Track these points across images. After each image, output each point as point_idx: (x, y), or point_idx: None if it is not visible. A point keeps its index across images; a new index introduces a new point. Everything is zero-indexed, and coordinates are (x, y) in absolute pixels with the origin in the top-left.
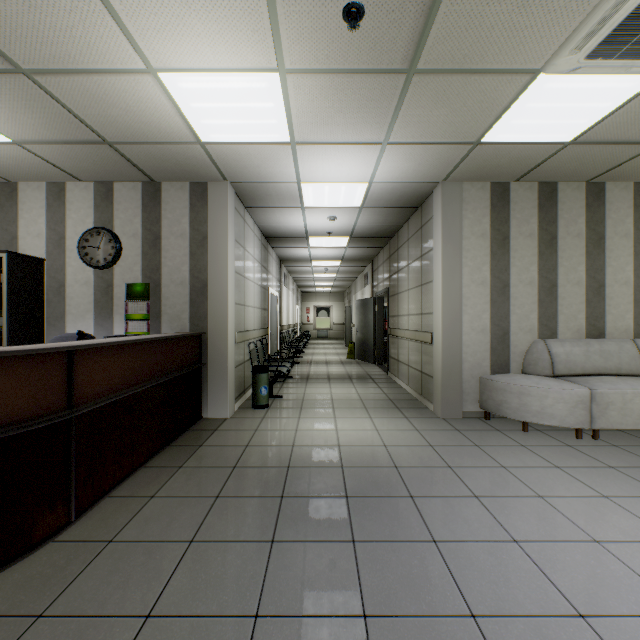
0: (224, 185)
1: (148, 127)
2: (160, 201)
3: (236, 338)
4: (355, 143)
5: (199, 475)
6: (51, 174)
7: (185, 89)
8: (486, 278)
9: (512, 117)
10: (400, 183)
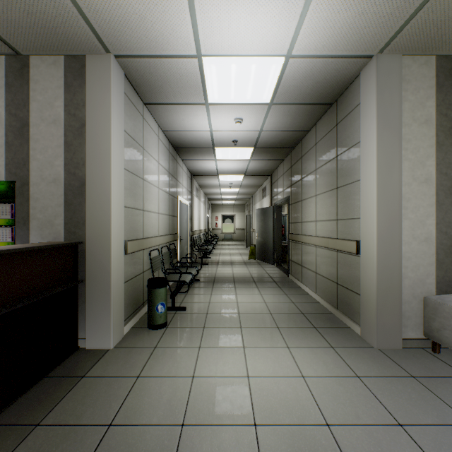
0: (106, 59)
1: None
2: (28, 79)
3: (126, 248)
4: None
5: None
6: None
7: None
8: (431, 174)
9: None
10: (324, 58)
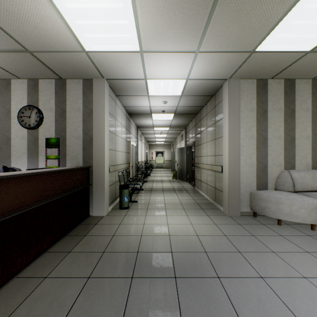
0: (102, 81)
1: (51, 39)
2: (65, 90)
3: (110, 169)
4: (179, 52)
5: (80, 259)
6: (1, 74)
7: (69, 9)
8: (254, 134)
9: (278, 32)
10: (204, 80)
